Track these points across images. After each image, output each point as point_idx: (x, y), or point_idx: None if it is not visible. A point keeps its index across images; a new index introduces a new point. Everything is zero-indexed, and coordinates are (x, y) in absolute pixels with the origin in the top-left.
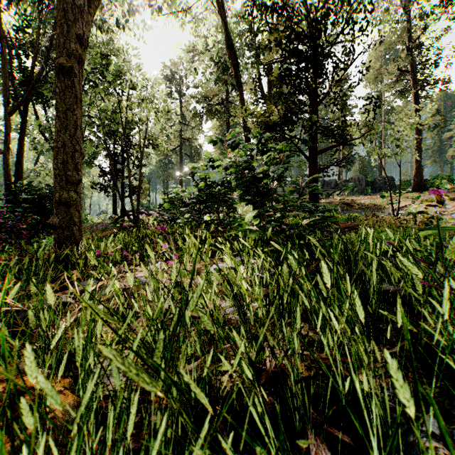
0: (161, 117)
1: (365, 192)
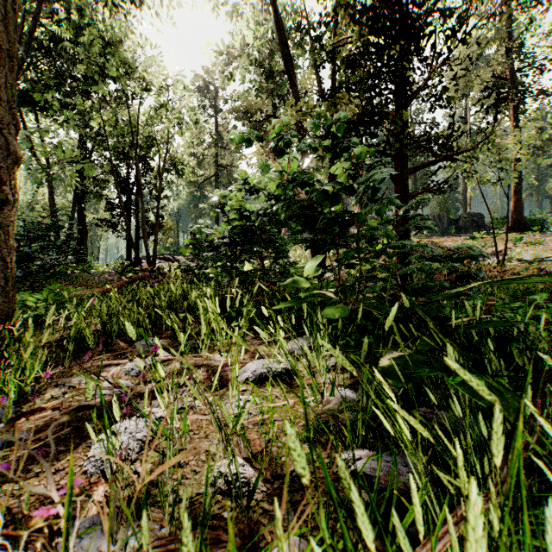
0: (187, 130)
1: (447, 232)
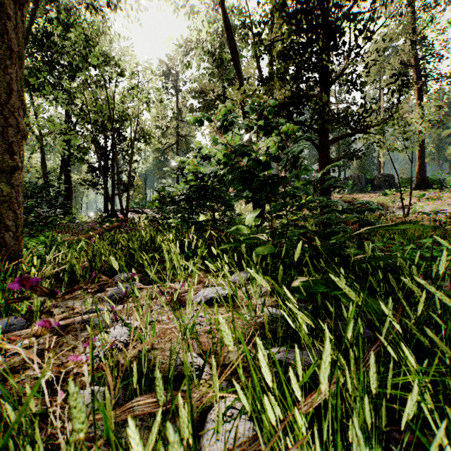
0: (153, 108)
1: (365, 190)
